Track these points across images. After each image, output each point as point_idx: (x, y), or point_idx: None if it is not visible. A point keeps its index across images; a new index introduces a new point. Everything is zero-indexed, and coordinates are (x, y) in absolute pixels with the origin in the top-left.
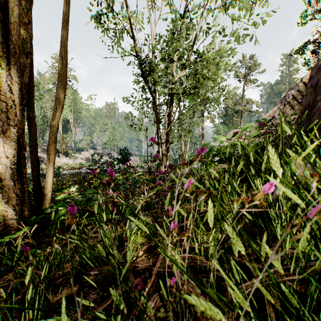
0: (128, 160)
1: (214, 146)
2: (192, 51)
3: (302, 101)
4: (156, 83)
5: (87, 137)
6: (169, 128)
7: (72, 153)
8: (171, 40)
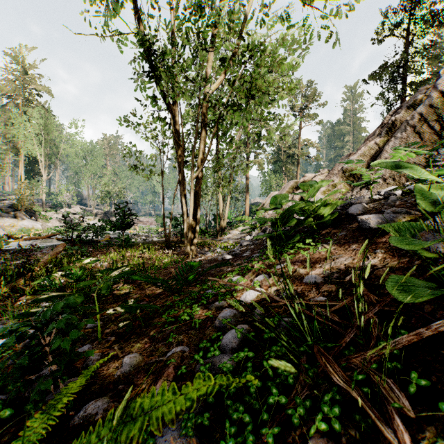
0: (130, 225)
1: (298, 203)
2: (241, 36)
3: (437, 124)
4: (176, 83)
5: (67, 185)
6: (199, 170)
7: (43, 211)
8: (204, 4)
